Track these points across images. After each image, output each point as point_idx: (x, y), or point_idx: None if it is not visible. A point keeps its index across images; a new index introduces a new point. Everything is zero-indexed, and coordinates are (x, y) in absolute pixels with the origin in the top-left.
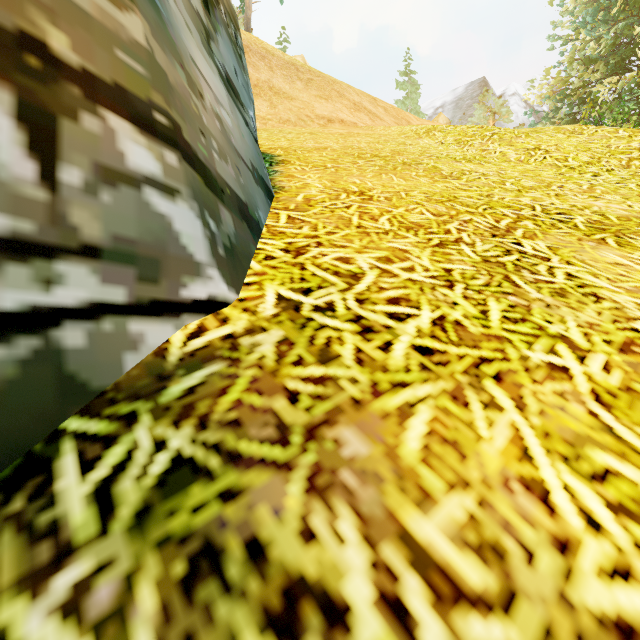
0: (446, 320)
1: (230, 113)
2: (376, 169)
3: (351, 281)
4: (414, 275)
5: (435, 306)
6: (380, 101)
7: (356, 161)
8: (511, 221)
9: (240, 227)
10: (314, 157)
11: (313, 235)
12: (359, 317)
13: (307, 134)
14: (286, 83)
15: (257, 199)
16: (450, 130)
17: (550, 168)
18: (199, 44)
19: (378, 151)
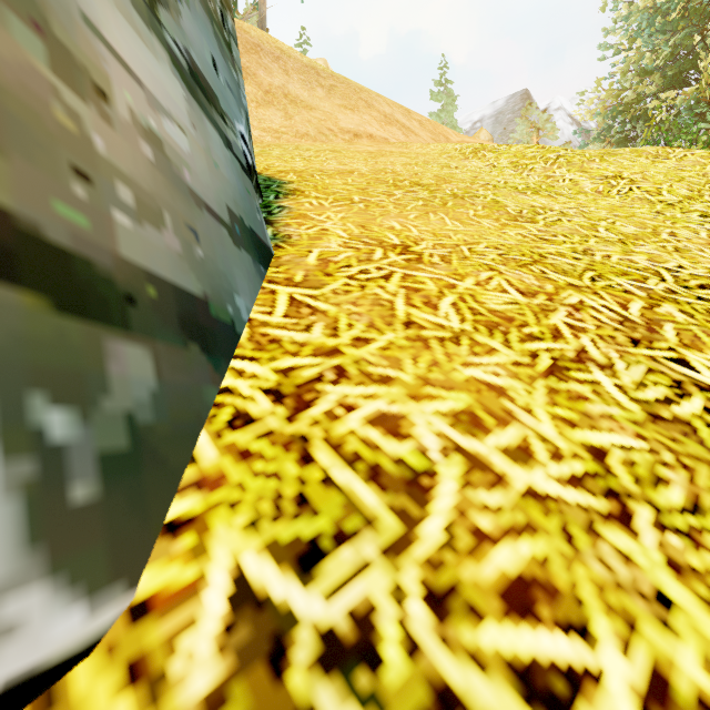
0: (676, 701)
1: (189, 128)
2: (420, 205)
3: (409, 506)
4: (537, 475)
5: (623, 618)
6: (414, 113)
7: (392, 192)
8: (644, 305)
9: (177, 364)
10: (336, 185)
11: (330, 347)
12: (445, 700)
13: (329, 152)
14: (304, 90)
15: (235, 275)
16: (503, 150)
17: (640, 203)
18: (123, 2)
19: (418, 177)
